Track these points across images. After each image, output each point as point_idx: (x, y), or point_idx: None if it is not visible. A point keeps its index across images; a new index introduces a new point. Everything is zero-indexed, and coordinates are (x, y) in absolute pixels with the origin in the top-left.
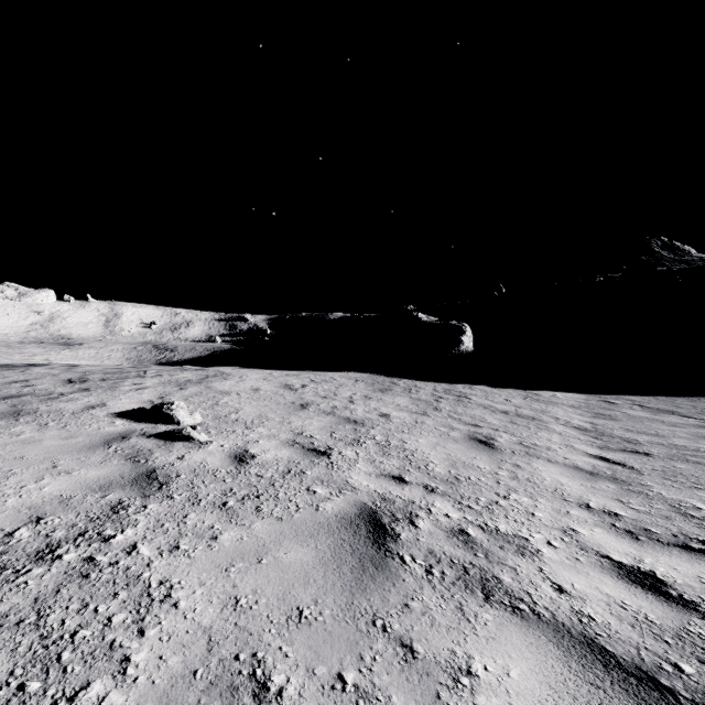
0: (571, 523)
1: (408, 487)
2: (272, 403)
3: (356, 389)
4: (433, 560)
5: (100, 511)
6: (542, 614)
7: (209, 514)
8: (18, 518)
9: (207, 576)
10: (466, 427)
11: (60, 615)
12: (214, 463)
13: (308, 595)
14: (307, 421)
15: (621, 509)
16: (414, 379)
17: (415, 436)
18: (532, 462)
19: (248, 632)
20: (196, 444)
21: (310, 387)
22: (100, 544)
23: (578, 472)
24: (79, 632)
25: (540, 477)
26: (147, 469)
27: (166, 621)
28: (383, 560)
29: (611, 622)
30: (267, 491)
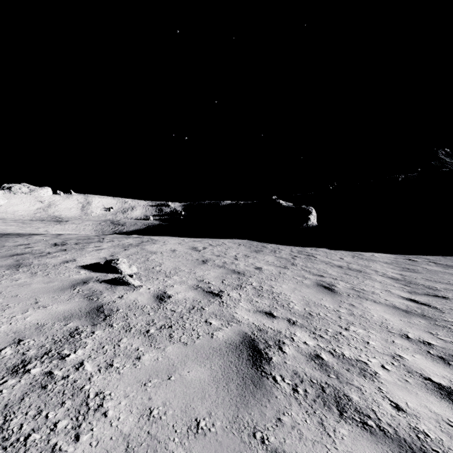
0: (397, 350)
1: (276, 320)
2: (183, 260)
3: (239, 250)
4: (297, 379)
5: (62, 335)
6: (386, 429)
7: (136, 339)
8: (6, 340)
9: (130, 389)
10: (314, 277)
11: (20, 419)
12: (142, 301)
13: (204, 408)
14: (206, 272)
15: (432, 339)
16: (277, 244)
17: (280, 283)
18: (363, 302)
19: (157, 440)
20: (132, 287)
21: (208, 249)
22: (58, 361)
23: (397, 310)
24: (31, 436)
25: (369, 314)
26: (97, 305)
27: (97, 428)
28: (260, 379)
29: (443, 439)
30: (177, 322)
